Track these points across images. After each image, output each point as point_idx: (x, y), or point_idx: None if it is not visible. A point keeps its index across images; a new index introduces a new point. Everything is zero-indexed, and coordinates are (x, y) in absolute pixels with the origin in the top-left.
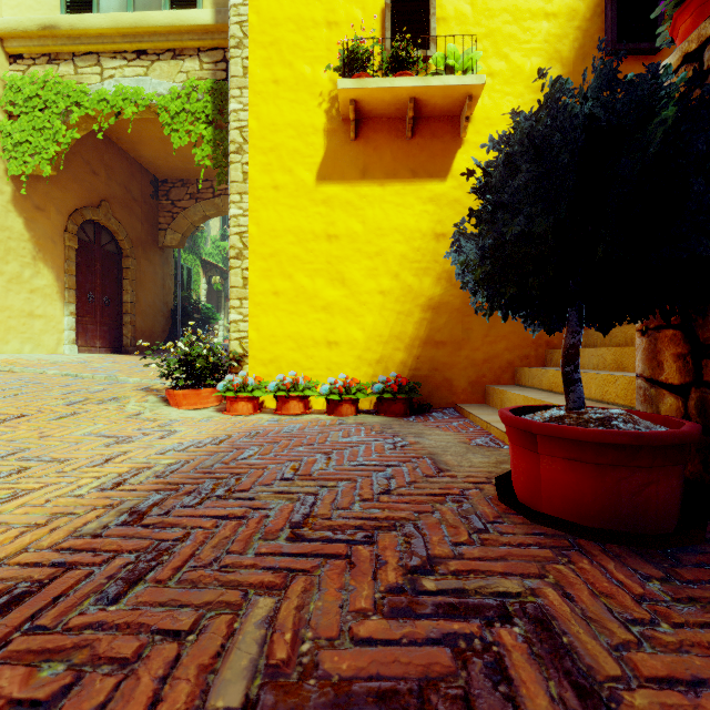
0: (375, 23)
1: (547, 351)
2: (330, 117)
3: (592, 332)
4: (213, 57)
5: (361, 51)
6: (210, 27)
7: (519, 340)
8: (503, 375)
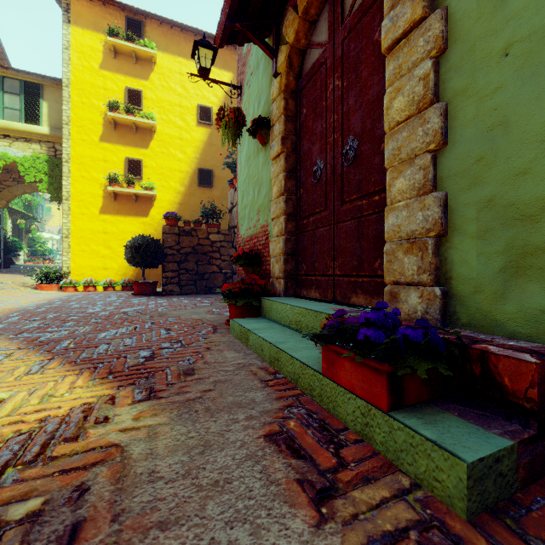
0: (122, 163)
1: None
2: (105, 192)
3: None
4: (48, 145)
5: (116, 175)
6: (47, 134)
7: None
8: None
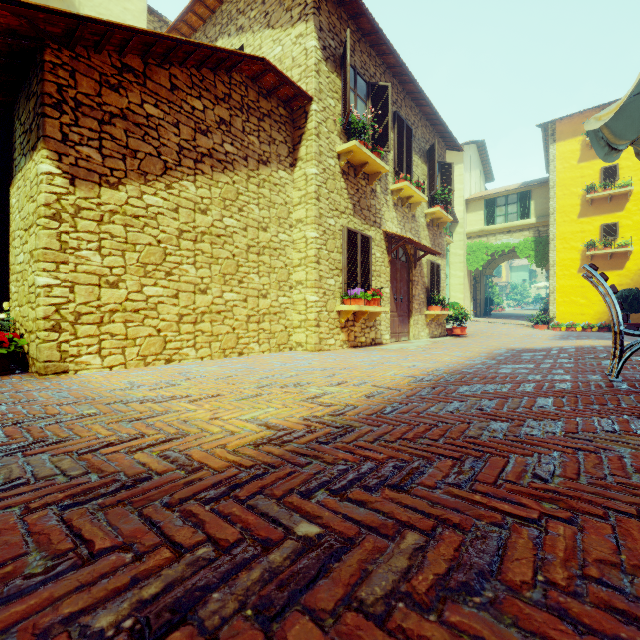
0: (597, 230)
1: None
2: (581, 256)
3: None
4: (533, 230)
5: (592, 241)
6: (534, 223)
7: None
8: None
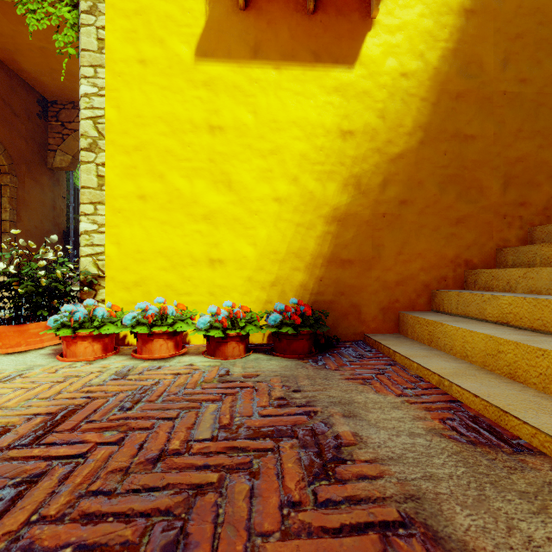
0: None
1: (468, 271)
2: None
3: (526, 249)
4: None
5: None
6: None
7: (436, 258)
8: (418, 299)
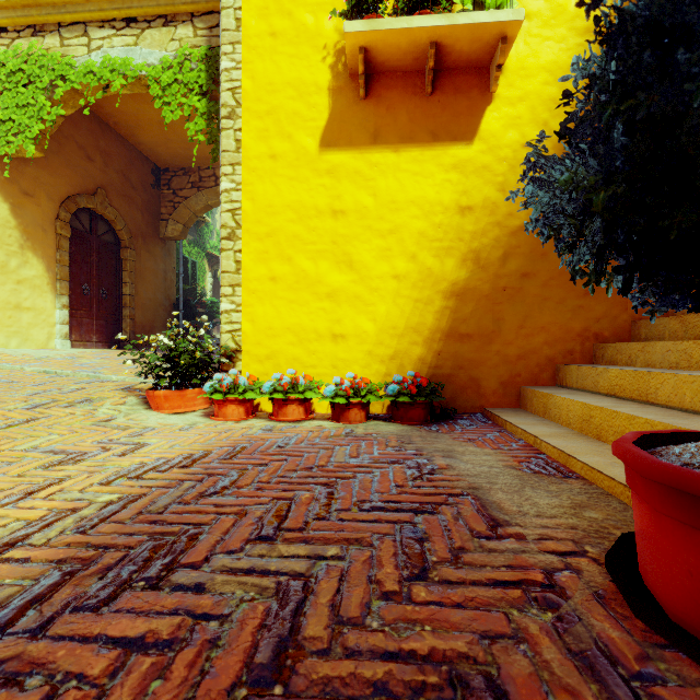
0: None
1: (596, 345)
2: (335, 73)
3: (657, 322)
4: (208, 22)
5: None
6: None
7: (561, 332)
8: (541, 374)
